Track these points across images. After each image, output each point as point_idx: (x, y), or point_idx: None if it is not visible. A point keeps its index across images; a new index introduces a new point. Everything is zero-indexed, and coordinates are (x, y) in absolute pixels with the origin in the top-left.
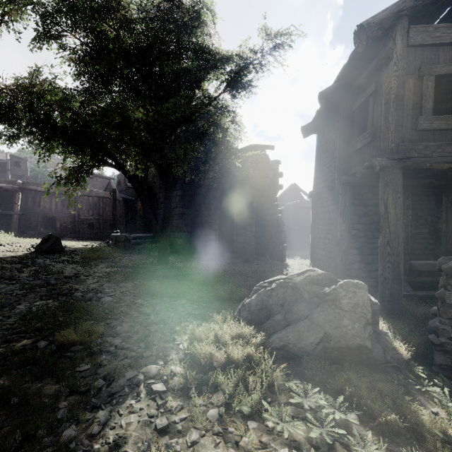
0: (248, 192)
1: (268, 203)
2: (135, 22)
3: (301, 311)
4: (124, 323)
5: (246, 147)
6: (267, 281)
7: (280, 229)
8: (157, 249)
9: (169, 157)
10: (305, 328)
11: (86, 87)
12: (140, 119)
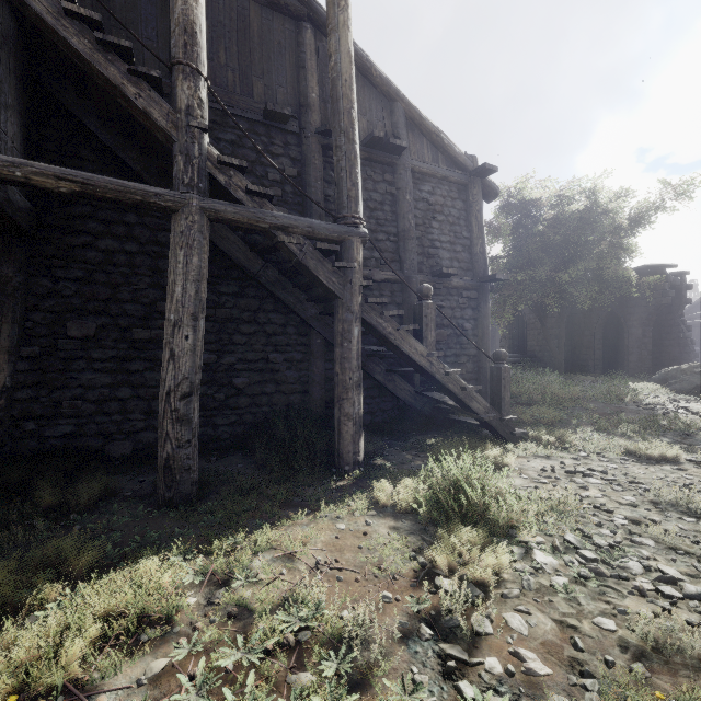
0: (642, 311)
1: (670, 320)
2: (547, 205)
3: (685, 379)
4: (589, 382)
5: (640, 267)
6: (665, 369)
7: (687, 349)
8: (538, 367)
9: (565, 291)
10: (686, 384)
11: (513, 256)
12: (553, 272)
